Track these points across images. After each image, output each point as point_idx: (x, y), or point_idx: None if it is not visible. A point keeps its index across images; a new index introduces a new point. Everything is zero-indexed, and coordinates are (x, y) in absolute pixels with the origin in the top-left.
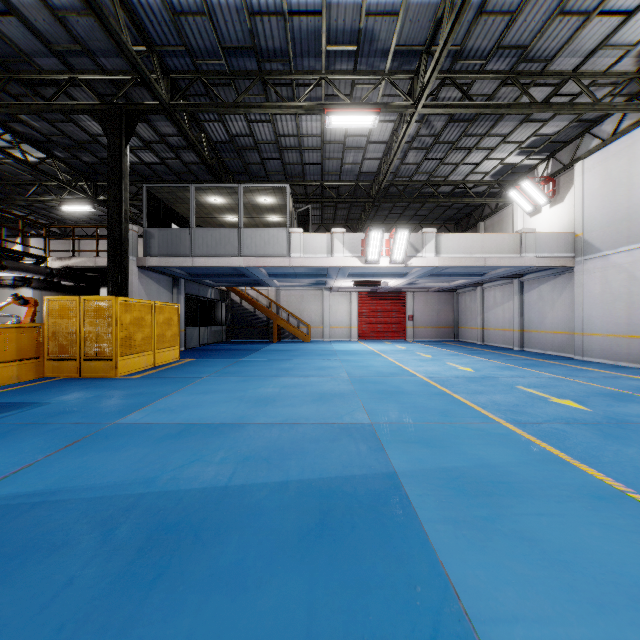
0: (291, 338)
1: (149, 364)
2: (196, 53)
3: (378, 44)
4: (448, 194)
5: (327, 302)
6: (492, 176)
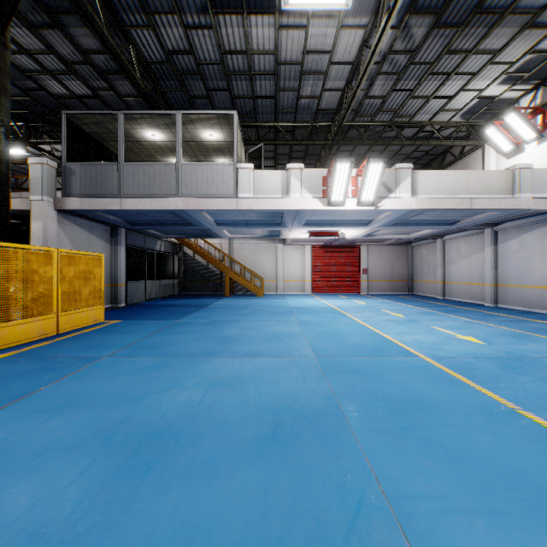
0: (244, 291)
1: (48, 331)
2: None
3: None
4: (410, 139)
5: (280, 255)
6: (463, 115)
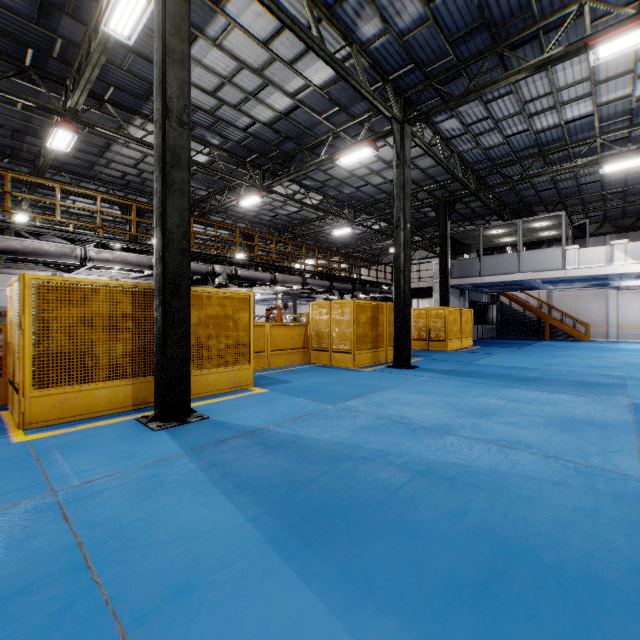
0: (565, 337)
1: (458, 346)
2: (494, 158)
3: None
4: None
5: (612, 301)
6: None
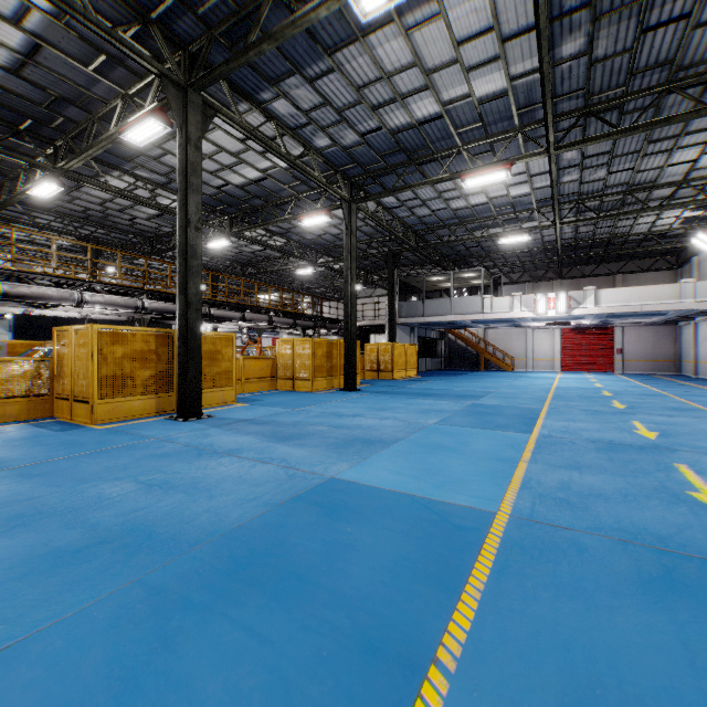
0: (497, 368)
1: (404, 376)
2: (428, 223)
3: (525, 202)
4: (642, 240)
5: (530, 338)
6: (680, 224)
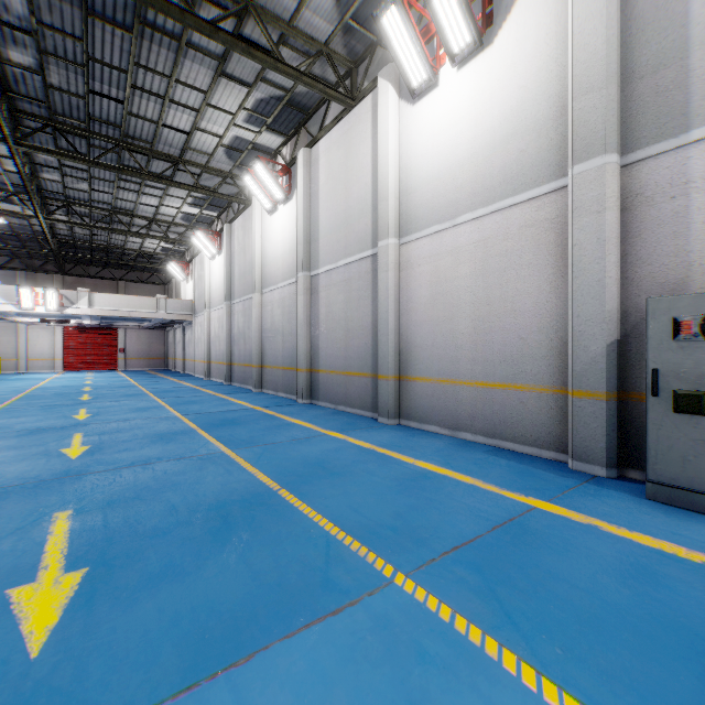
0: None
1: None
2: None
3: None
4: (137, 256)
5: (24, 335)
6: (162, 251)
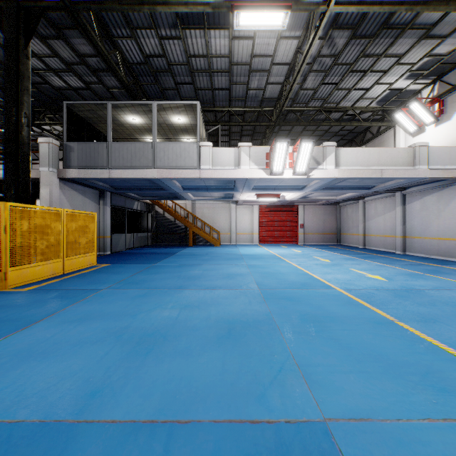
0: (204, 242)
1: (57, 271)
2: None
3: None
4: (337, 121)
5: (234, 213)
6: (378, 102)
